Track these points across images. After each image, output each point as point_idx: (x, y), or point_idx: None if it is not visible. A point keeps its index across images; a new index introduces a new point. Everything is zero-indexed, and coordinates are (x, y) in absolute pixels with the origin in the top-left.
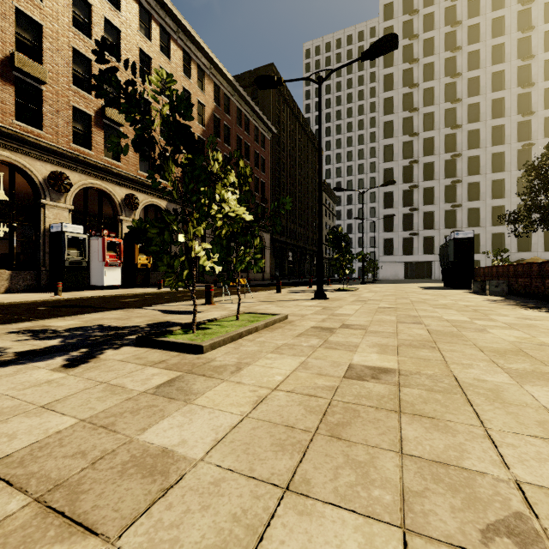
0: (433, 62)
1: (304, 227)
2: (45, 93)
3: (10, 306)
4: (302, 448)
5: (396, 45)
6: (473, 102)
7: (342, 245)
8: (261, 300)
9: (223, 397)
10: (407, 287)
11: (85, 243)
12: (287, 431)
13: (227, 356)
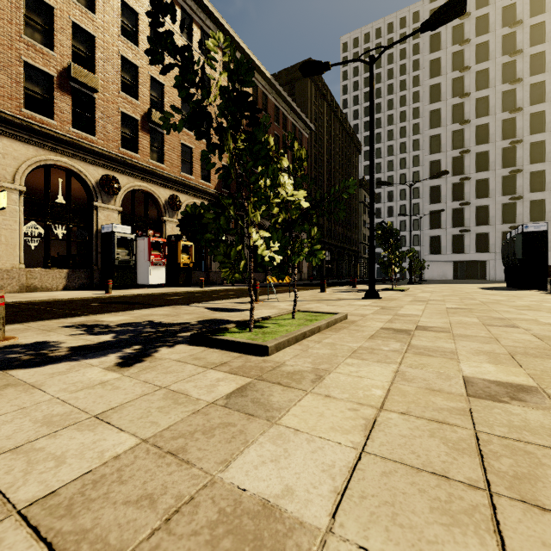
0: (488, 40)
1: (342, 226)
2: (97, 100)
3: (67, 302)
4: (488, 522)
5: (463, 10)
6: (537, 81)
7: (390, 242)
8: (307, 299)
9: (316, 417)
10: (463, 288)
11: (132, 243)
12: (441, 483)
13: (298, 360)
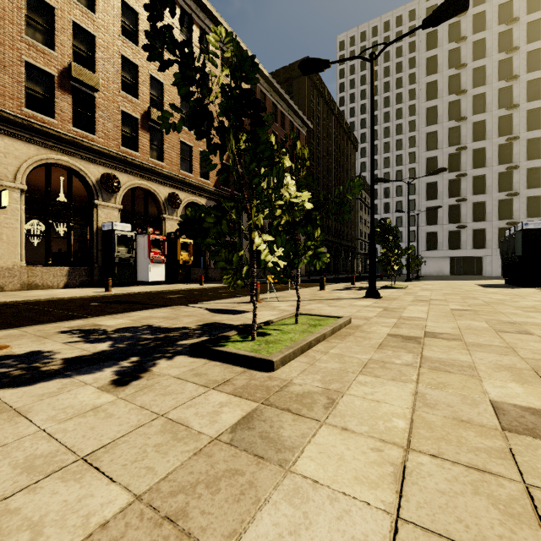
0: (484, 38)
1: (339, 222)
2: (97, 99)
3: (67, 301)
4: None
5: (466, 6)
6: (534, 78)
7: (389, 239)
8: (307, 298)
9: (336, 461)
10: (462, 285)
11: (132, 240)
12: None
13: (306, 377)
